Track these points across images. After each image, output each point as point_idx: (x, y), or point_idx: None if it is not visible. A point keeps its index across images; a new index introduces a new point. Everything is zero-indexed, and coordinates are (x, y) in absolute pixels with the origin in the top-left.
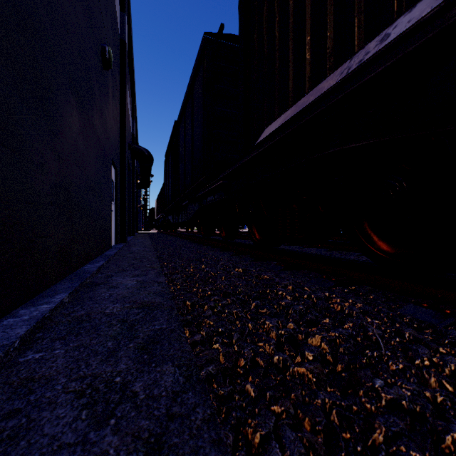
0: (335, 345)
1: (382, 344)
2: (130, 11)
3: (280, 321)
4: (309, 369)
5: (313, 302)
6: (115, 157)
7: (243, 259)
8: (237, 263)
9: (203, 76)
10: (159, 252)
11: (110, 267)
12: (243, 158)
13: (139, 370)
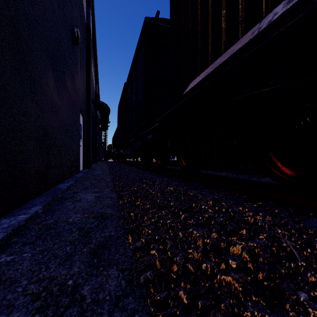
0: (255, 255)
1: (298, 255)
2: (94, 6)
3: (205, 231)
4: (235, 278)
5: (231, 215)
6: (82, 107)
7: (173, 180)
8: (169, 183)
9: (144, 49)
10: (113, 175)
11: (77, 186)
12: (173, 105)
13: (88, 274)
